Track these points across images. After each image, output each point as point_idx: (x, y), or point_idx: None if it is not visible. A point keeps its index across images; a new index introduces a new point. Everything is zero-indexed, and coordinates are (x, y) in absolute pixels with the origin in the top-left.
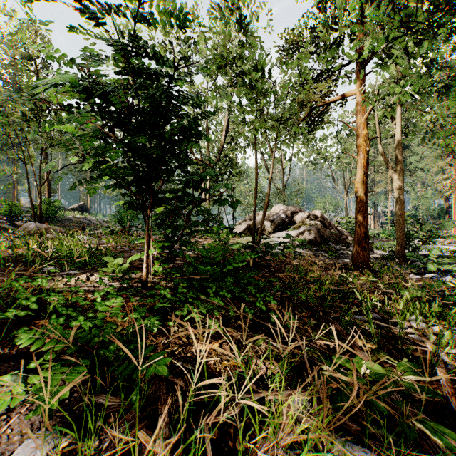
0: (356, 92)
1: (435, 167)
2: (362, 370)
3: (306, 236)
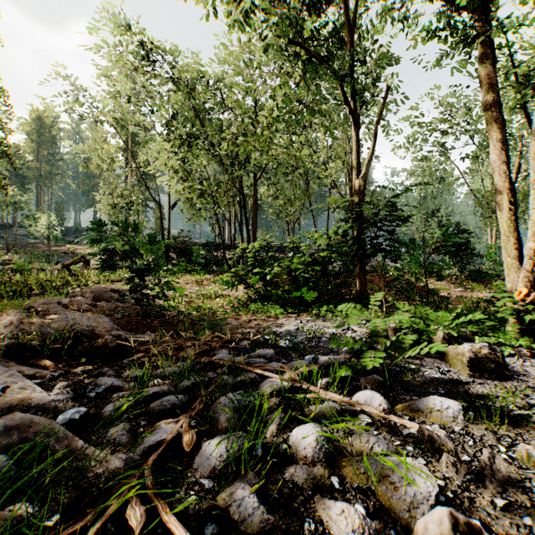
0: None
1: None
2: None
3: None
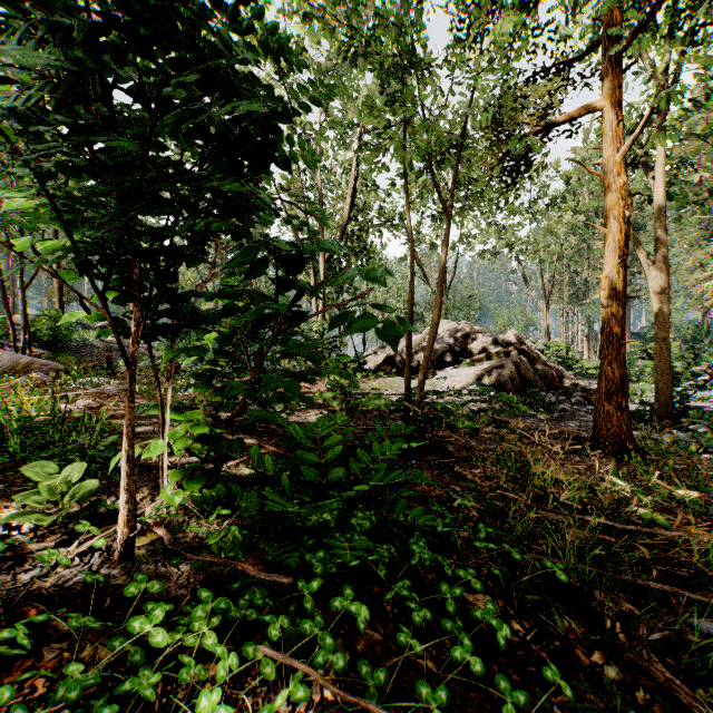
0: (604, 105)
1: (689, 260)
2: None
3: (495, 378)
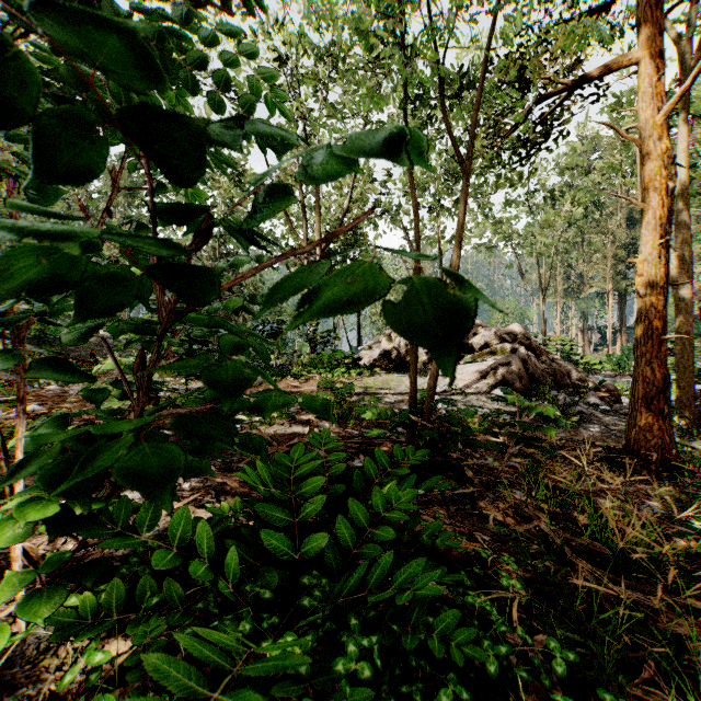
0: (641, 58)
1: None
2: None
3: (501, 376)
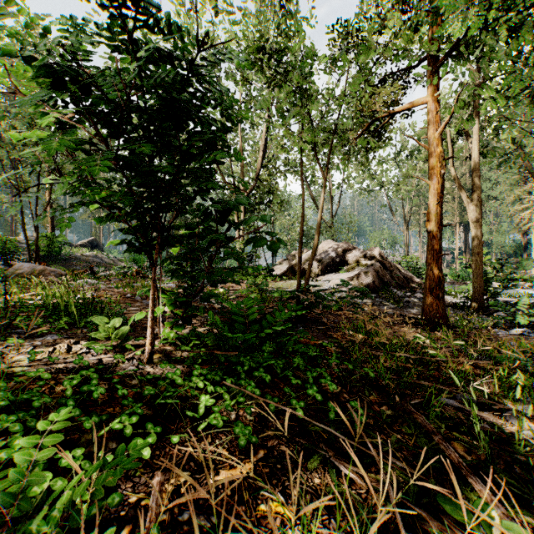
0: (428, 100)
1: (511, 196)
2: (493, 531)
3: (362, 280)
